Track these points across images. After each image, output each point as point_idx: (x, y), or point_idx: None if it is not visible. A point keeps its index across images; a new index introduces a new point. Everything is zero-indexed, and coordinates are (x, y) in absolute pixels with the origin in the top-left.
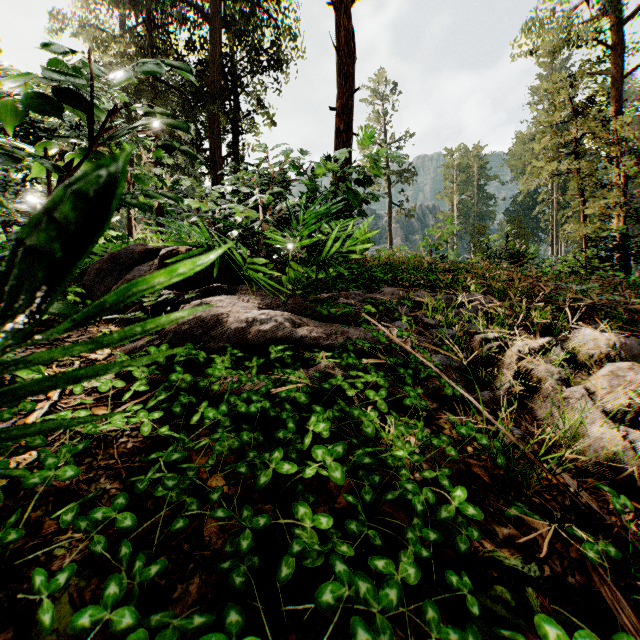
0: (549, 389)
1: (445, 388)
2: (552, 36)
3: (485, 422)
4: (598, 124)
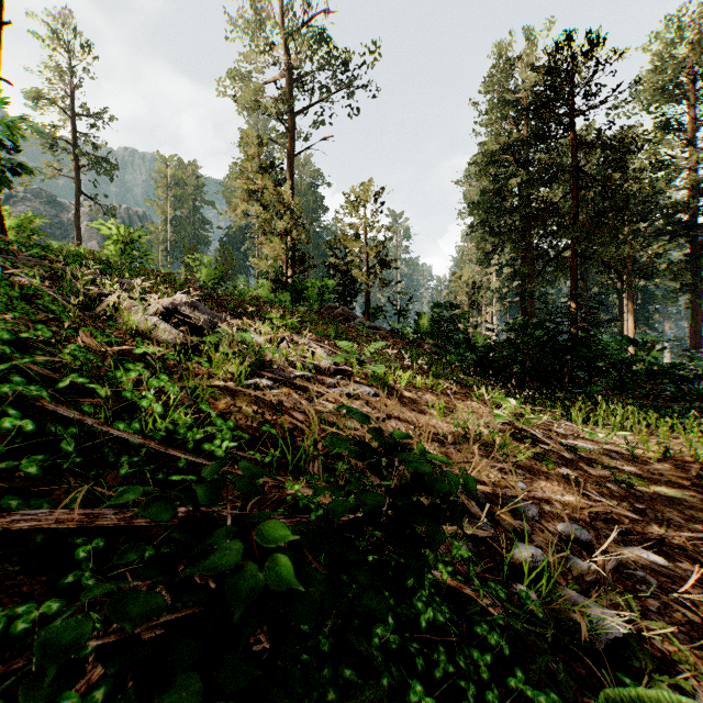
0: (126, 308)
1: (45, 298)
2: (247, 94)
3: (76, 319)
4: (271, 184)
